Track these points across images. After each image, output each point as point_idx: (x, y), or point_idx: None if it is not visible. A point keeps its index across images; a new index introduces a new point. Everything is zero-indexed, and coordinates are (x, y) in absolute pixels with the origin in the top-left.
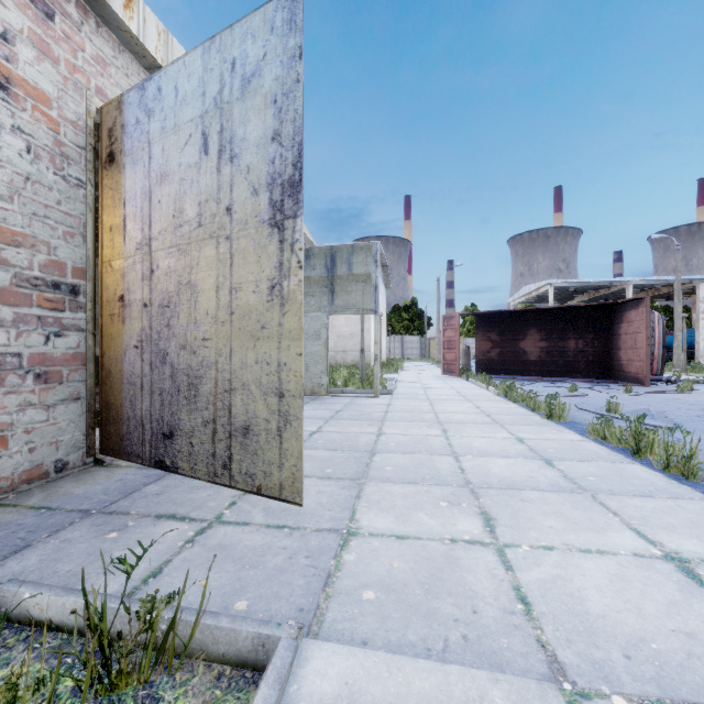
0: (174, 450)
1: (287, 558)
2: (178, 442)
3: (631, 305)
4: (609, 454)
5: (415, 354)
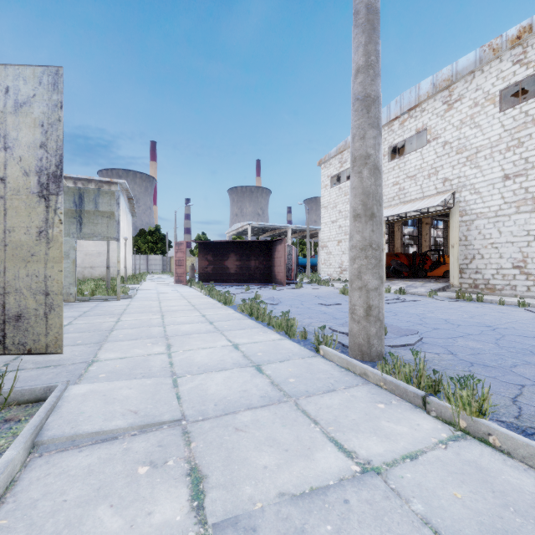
0: None
1: (55, 375)
2: None
3: (279, 242)
4: (241, 317)
5: (158, 269)
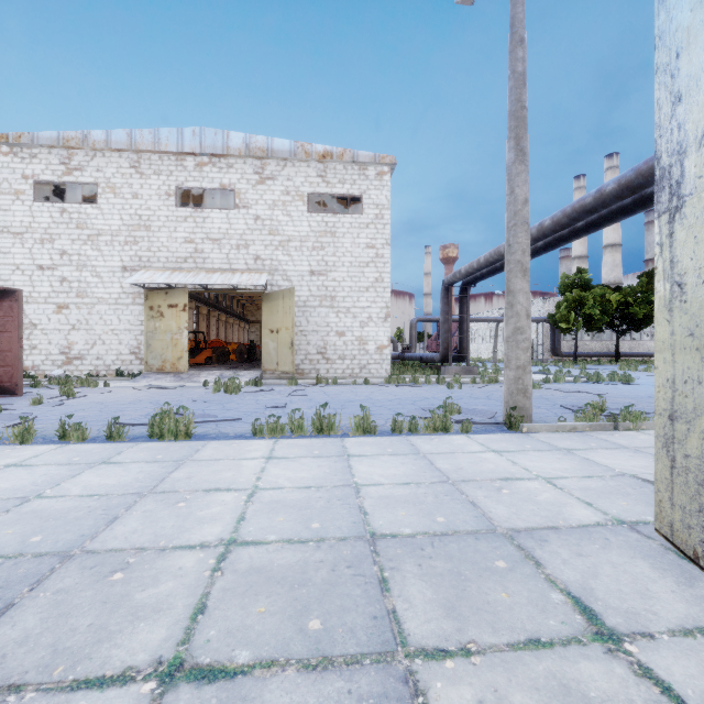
0: None
1: None
2: None
3: None
4: (323, 440)
5: None
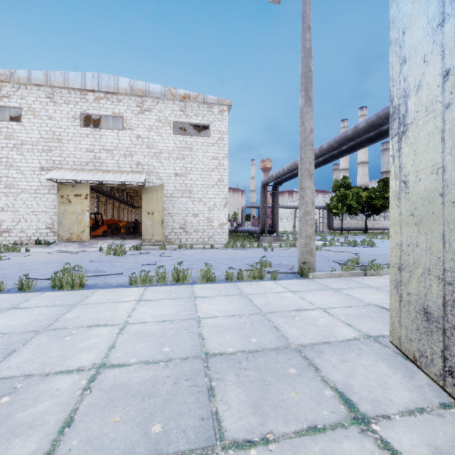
0: None
1: None
2: None
3: None
4: (178, 287)
5: None
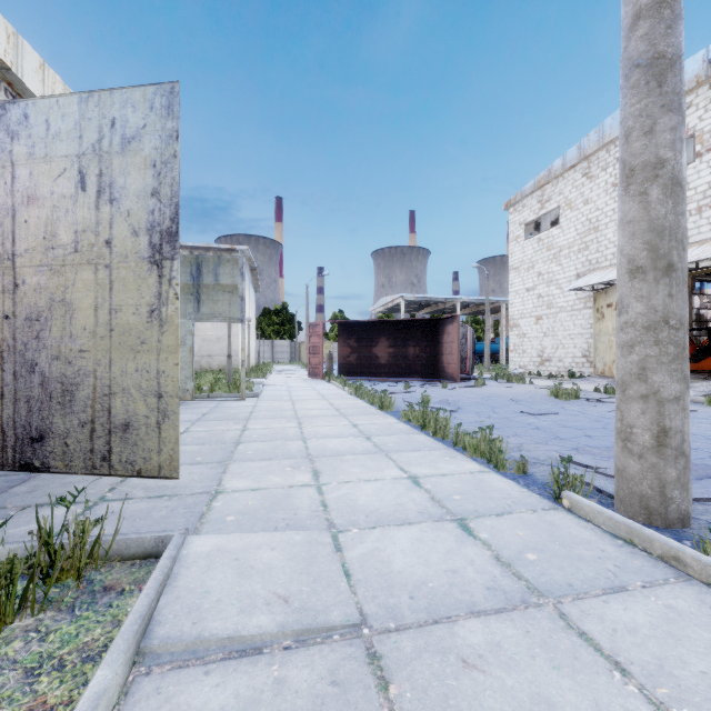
0: (45, 452)
1: (170, 511)
2: (50, 444)
3: (450, 321)
4: (409, 430)
5: (285, 358)
